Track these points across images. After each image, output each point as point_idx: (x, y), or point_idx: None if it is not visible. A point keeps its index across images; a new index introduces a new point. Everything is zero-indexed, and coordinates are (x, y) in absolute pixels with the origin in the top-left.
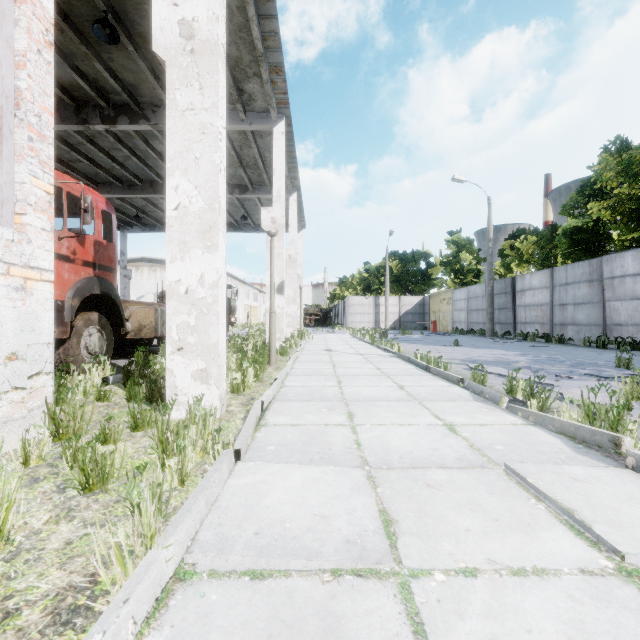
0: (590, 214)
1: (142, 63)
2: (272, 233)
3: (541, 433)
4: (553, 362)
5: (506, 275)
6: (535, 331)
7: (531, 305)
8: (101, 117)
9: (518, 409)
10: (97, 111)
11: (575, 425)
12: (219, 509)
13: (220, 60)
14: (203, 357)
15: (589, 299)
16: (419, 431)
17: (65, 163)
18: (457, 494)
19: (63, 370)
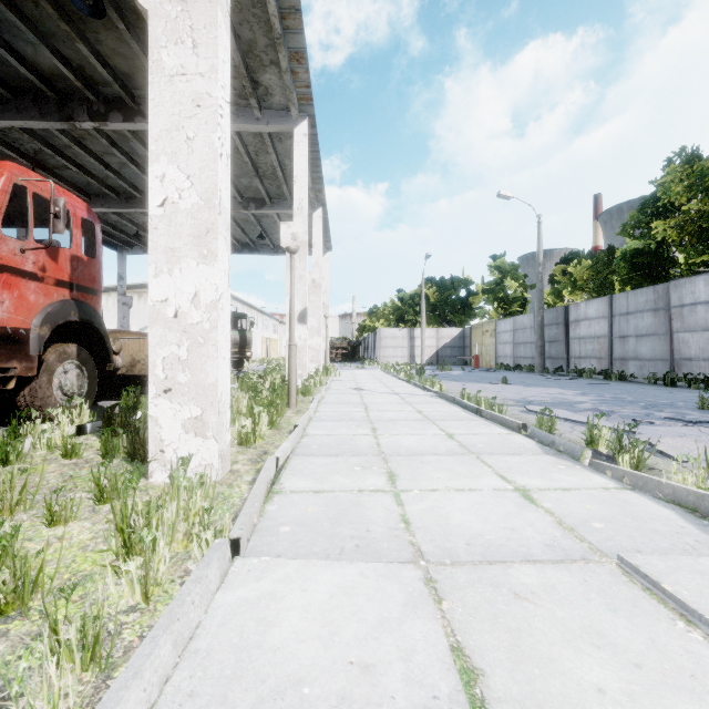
0: (652, 235)
1: (136, 45)
2: (292, 249)
3: (646, 502)
4: (622, 403)
5: (555, 304)
6: (591, 367)
7: (587, 337)
8: (89, 113)
9: (606, 467)
10: (84, 106)
11: (696, 493)
12: (194, 657)
13: (221, 11)
14: (198, 401)
15: (654, 330)
16: (485, 500)
17: (50, 170)
18: (563, 612)
19: (30, 416)
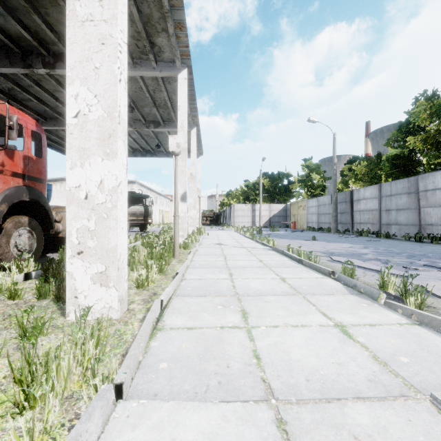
0: (406, 146)
1: None
2: (176, 153)
3: (433, 336)
4: (392, 254)
5: (343, 189)
6: (367, 229)
7: (364, 210)
8: (43, 63)
9: (398, 306)
10: (39, 58)
11: None
12: None
13: None
14: (102, 260)
15: (408, 206)
16: (314, 335)
17: (19, 101)
18: None
19: None
